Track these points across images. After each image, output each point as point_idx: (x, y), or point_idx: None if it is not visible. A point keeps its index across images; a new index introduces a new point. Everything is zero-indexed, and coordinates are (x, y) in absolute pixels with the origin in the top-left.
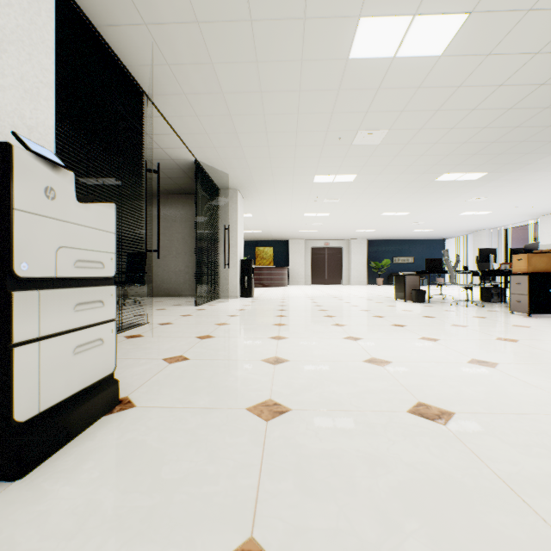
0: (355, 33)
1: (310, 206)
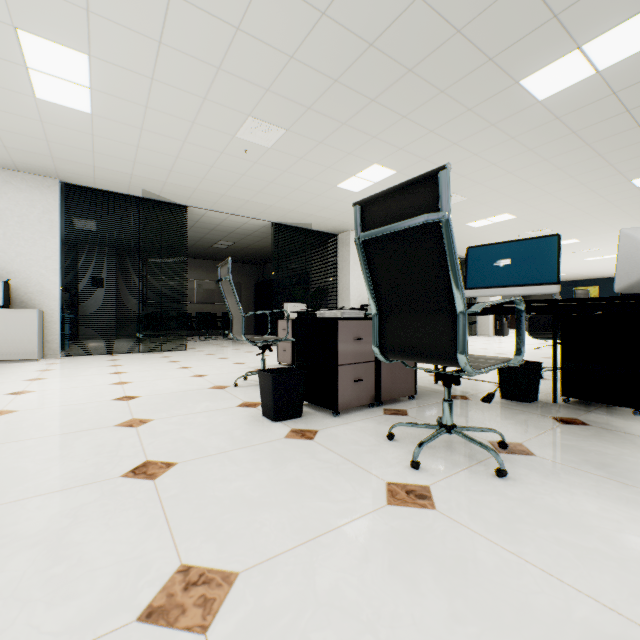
0: (468, 225)
1: (575, 255)
